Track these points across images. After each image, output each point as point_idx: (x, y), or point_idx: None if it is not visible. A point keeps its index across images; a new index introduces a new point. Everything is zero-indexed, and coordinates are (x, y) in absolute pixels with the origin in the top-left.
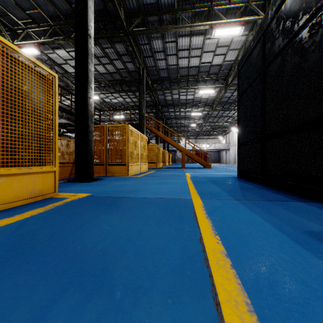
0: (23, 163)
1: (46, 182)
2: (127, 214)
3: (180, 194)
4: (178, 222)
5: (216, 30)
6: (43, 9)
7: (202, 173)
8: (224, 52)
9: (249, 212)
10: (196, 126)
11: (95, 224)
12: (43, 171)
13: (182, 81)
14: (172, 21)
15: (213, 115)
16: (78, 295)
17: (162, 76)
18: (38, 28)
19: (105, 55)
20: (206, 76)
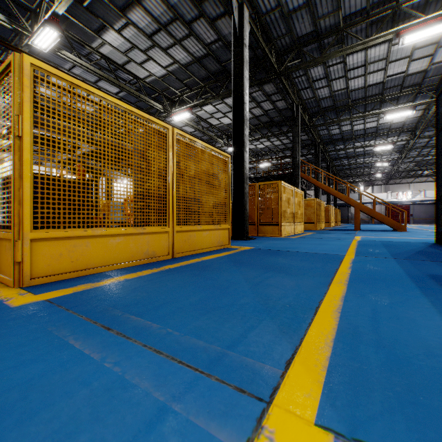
0: (215, 222)
1: (224, 236)
2: (287, 258)
3: (335, 252)
4: (325, 263)
5: (405, 37)
6: (196, 75)
7: (381, 237)
8: (429, 53)
9: (394, 264)
10: (386, 165)
11: (268, 259)
12: (223, 228)
13: (356, 106)
14: (337, 41)
15: (418, 144)
16: (274, 272)
17: (324, 107)
18: (190, 92)
19: (251, 100)
20: (397, 92)
